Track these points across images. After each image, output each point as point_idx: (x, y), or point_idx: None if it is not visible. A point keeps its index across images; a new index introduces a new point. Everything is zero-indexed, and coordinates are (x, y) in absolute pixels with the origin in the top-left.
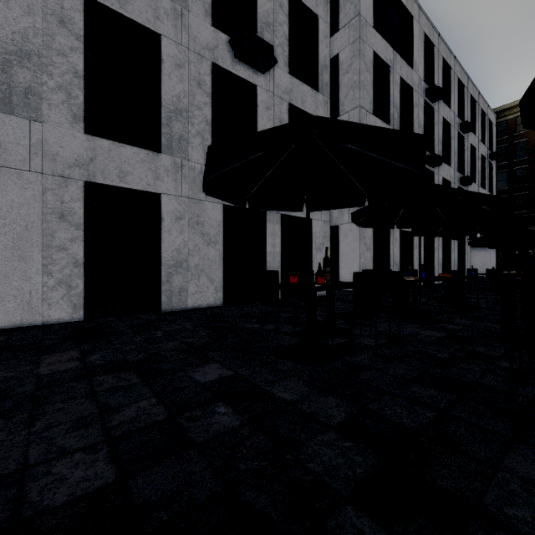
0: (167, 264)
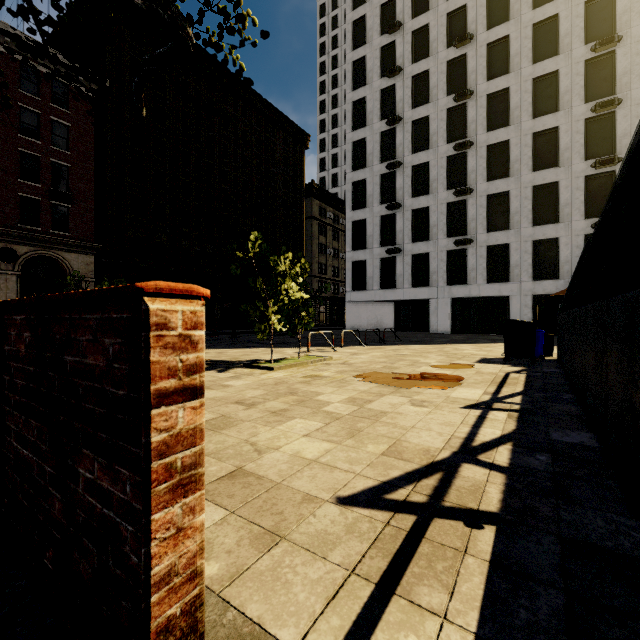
0: None
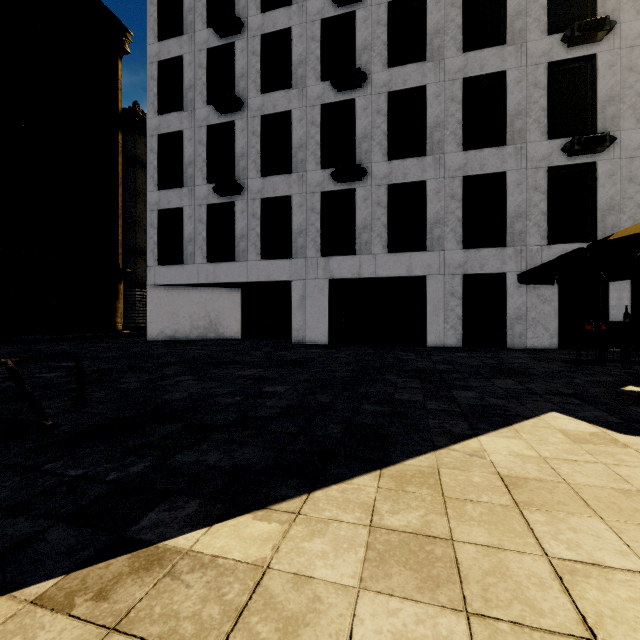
0: (510, 318)
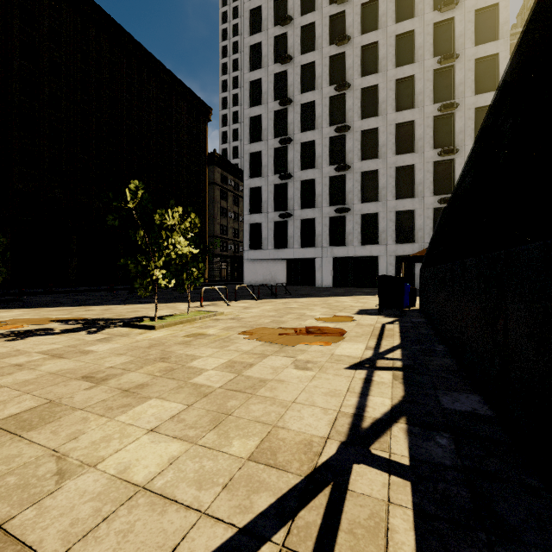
0: (416, 275)
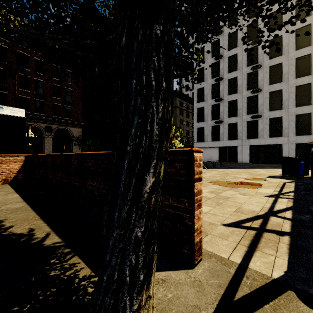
0: None
